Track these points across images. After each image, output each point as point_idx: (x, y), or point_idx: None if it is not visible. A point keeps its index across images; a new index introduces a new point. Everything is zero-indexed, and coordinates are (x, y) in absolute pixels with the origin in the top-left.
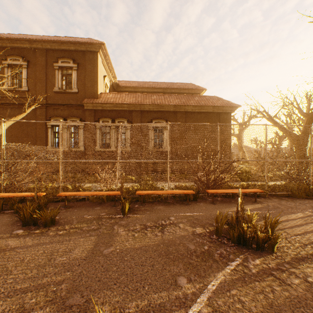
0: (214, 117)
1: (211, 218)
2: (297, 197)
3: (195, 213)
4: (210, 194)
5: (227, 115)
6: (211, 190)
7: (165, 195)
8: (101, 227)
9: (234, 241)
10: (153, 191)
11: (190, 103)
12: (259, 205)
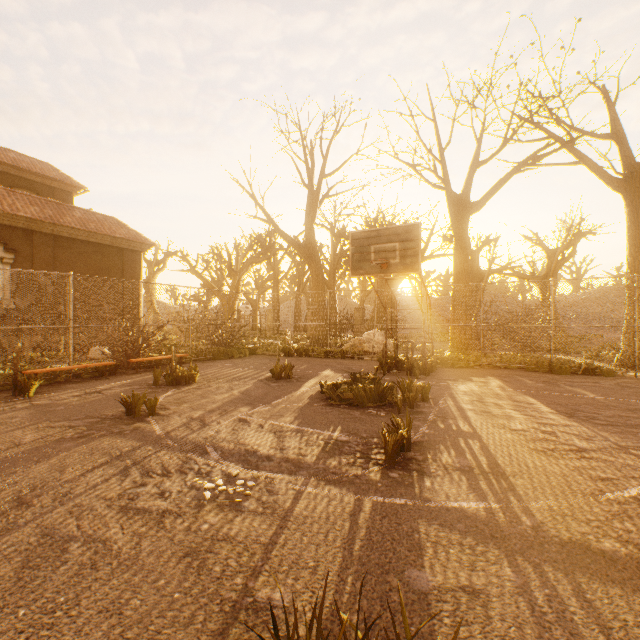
0: (114, 254)
1: (144, 381)
2: (218, 359)
3: (124, 381)
4: (131, 366)
5: (136, 255)
6: (135, 359)
7: (66, 375)
8: (14, 406)
9: (170, 384)
10: (56, 368)
11: (67, 222)
12: (186, 368)
